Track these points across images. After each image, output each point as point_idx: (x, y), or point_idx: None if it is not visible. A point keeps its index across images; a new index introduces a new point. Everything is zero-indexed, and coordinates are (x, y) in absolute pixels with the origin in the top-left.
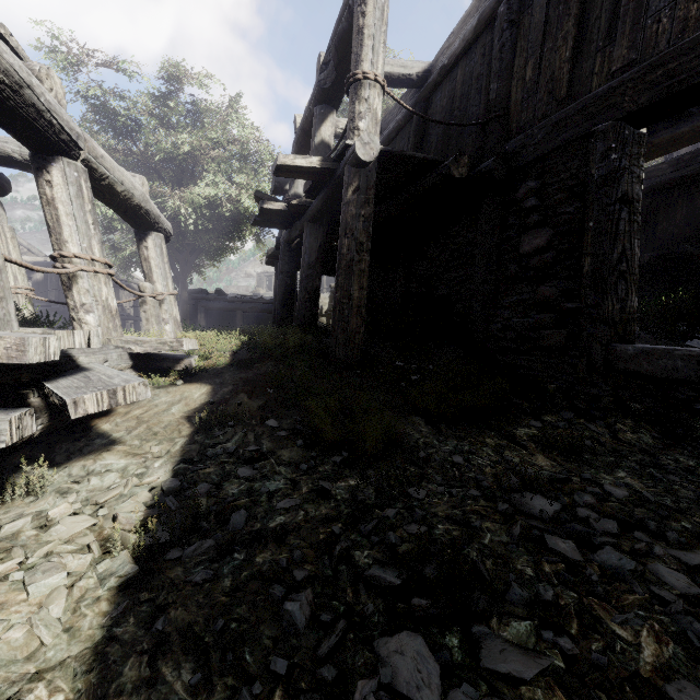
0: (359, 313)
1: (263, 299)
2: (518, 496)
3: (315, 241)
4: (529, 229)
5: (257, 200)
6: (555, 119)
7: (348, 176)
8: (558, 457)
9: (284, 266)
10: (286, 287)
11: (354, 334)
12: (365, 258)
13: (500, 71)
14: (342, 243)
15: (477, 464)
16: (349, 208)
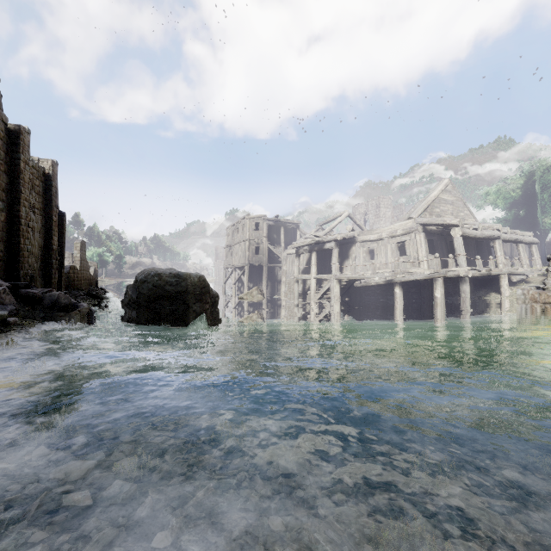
0: None
1: None
2: None
3: None
4: None
5: None
6: None
7: None
8: None
9: None
10: None
11: None
12: None
13: None
14: None
15: None
16: None
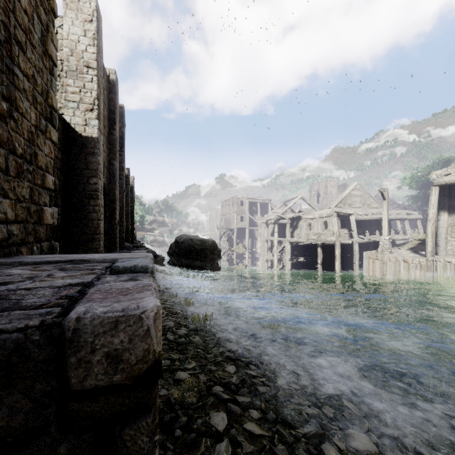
0: None
1: None
2: None
3: None
4: None
5: None
6: None
7: None
8: None
9: None
10: None
11: None
12: None
13: None
14: None
15: None
16: None
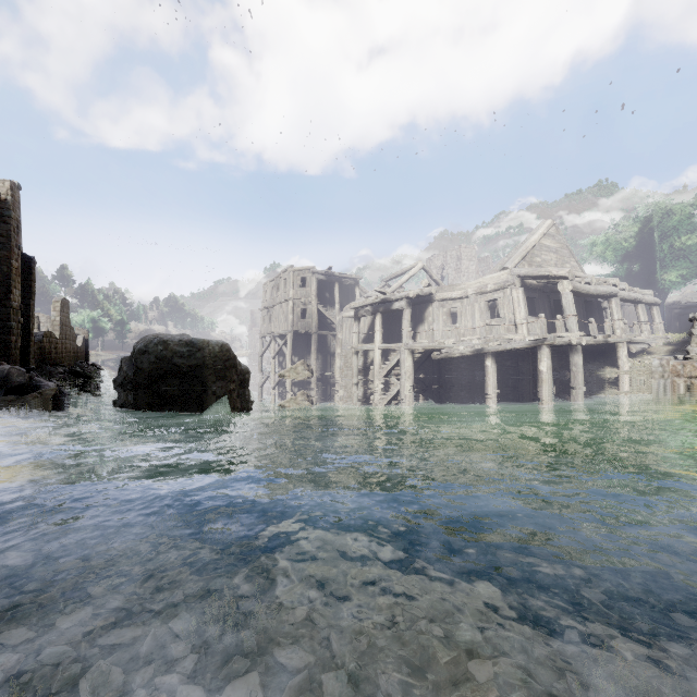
0: None
1: None
2: None
3: None
4: None
5: None
6: None
7: None
8: None
9: None
10: None
11: None
12: None
13: None
14: None
15: None
16: None
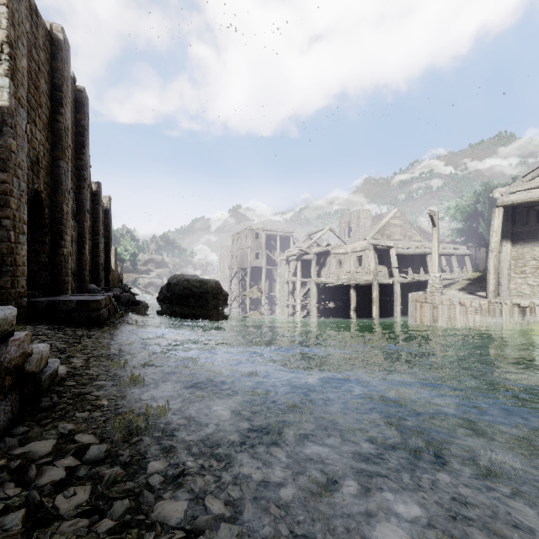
0: None
1: None
2: None
3: None
4: None
5: None
6: None
7: None
8: None
9: None
10: None
11: None
12: None
13: None
14: None
15: None
16: None
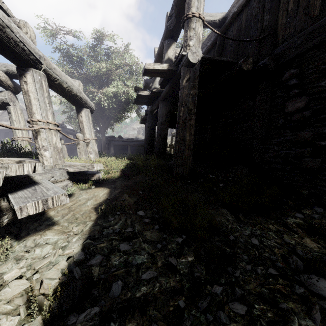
0: (189, 148)
1: (140, 140)
2: (306, 277)
3: (165, 110)
4: (292, 97)
5: (136, 91)
6: (310, 30)
7: (183, 72)
8: (319, 240)
9: (149, 124)
10: (150, 134)
11: (187, 160)
12: (193, 118)
13: (271, 8)
14: (180, 110)
15: (268, 245)
16: (184, 90)
